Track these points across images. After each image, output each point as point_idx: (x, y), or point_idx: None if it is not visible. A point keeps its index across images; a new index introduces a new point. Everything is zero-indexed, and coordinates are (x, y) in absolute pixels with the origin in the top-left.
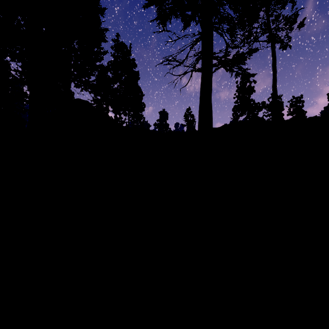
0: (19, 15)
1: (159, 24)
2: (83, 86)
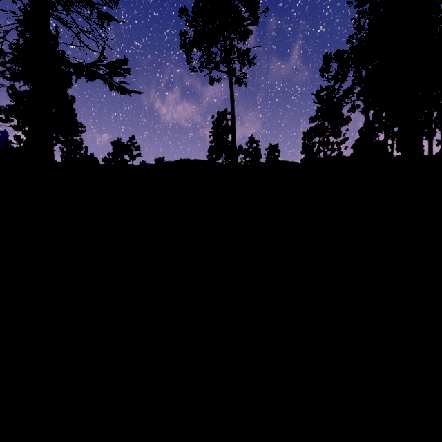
0: None
1: None
2: None
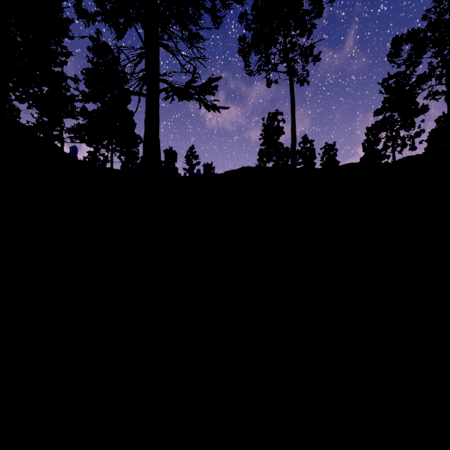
0: None
1: (110, 27)
2: (32, 100)
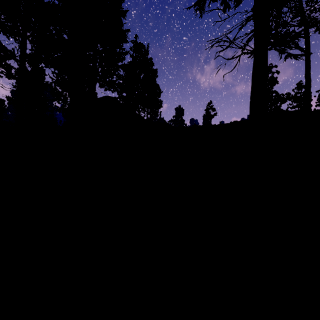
0: (51, 25)
1: (196, 10)
2: (106, 85)
